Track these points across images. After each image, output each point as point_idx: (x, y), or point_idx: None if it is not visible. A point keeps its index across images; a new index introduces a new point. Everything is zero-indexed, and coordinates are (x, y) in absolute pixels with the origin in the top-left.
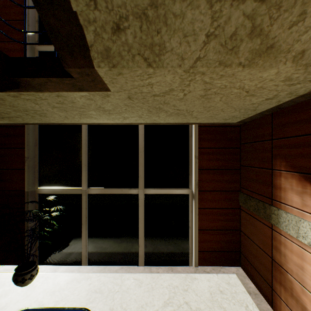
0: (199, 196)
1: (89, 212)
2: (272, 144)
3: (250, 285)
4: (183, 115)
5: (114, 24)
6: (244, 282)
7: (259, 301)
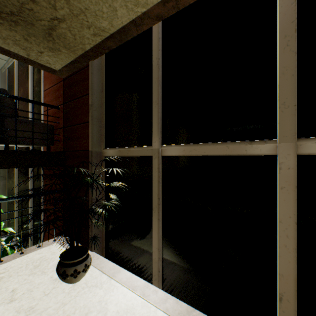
0: None
1: (163, 189)
2: None
3: None
4: None
5: None
6: None
7: None
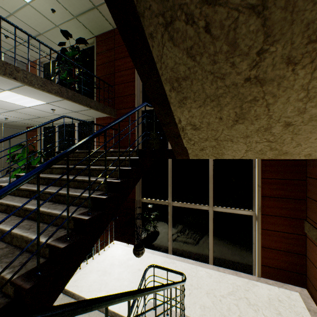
0: (262, 218)
1: (172, 218)
2: None
3: (311, 304)
4: None
5: (200, 148)
6: (306, 301)
7: None
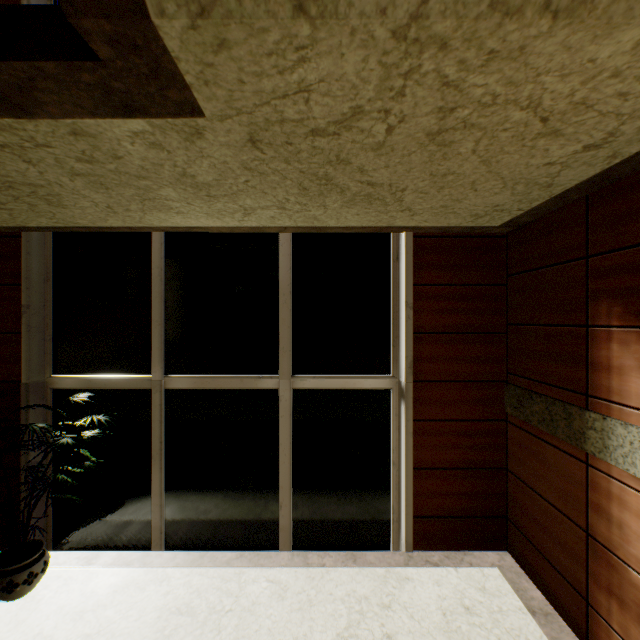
0: (415, 392)
1: (167, 429)
2: (588, 268)
3: (531, 592)
4: (382, 202)
5: None
6: (519, 587)
7: (555, 631)
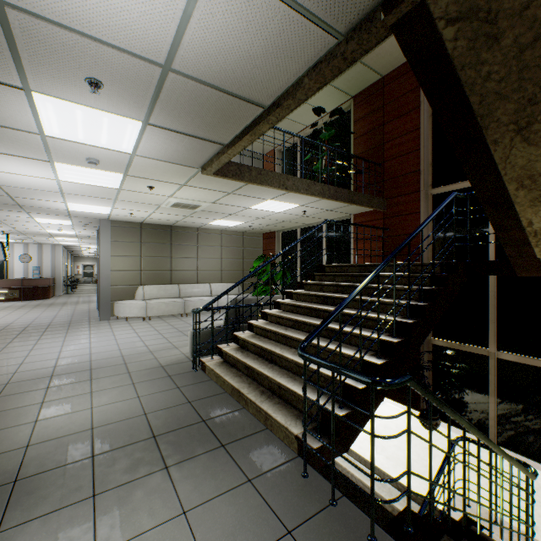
0: None
1: (497, 380)
2: None
3: None
4: None
5: None
6: None
7: None
